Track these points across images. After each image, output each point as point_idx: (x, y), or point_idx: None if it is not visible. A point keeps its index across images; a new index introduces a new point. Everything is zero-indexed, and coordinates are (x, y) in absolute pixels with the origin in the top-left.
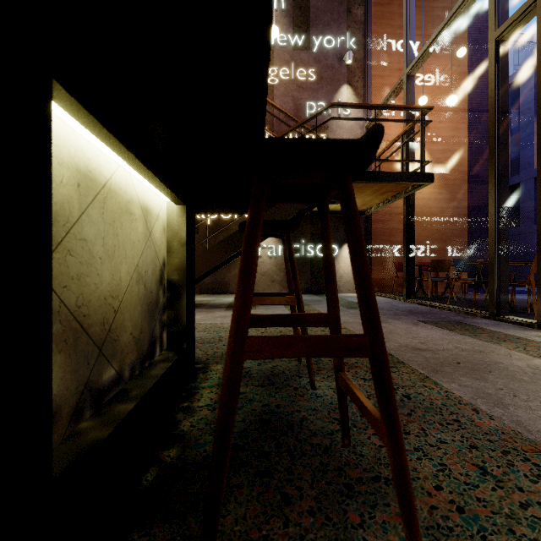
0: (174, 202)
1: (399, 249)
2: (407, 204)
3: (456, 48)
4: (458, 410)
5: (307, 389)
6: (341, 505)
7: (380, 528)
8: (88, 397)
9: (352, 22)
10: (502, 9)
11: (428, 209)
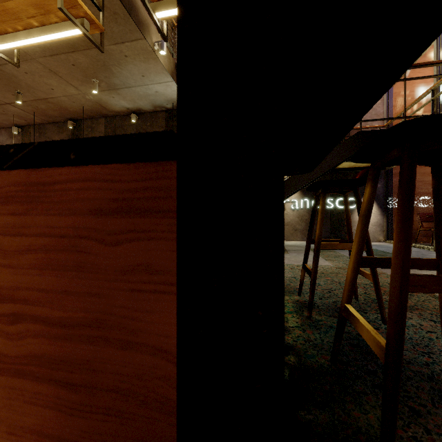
0: None
1: (423, 200)
2: None
3: None
4: None
5: (378, 323)
6: None
7: None
8: None
9: None
10: None
11: None
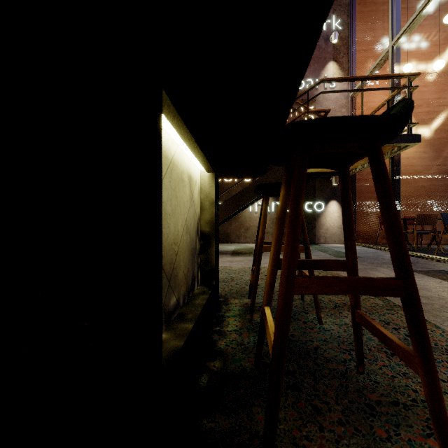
0: (207, 171)
1: None
2: (392, 164)
3: (442, 15)
4: None
5: (314, 323)
6: (366, 421)
7: (407, 444)
8: (164, 316)
9: (337, 6)
10: None
11: (412, 167)
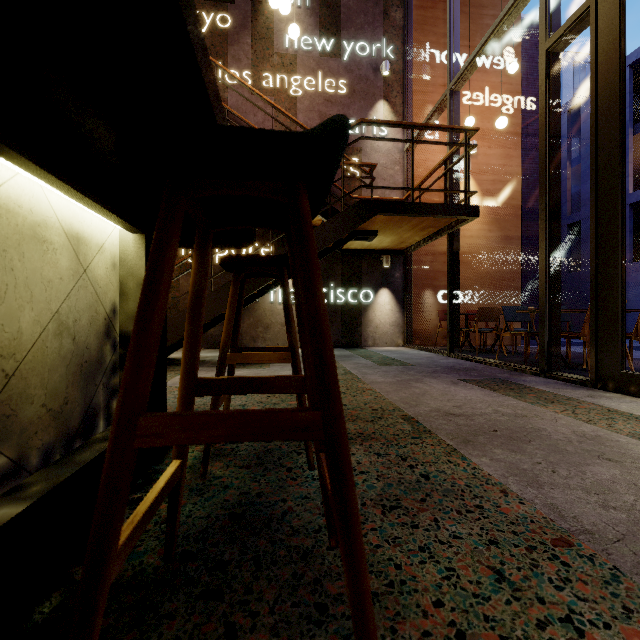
0: (127, 229)
1: (444, 295)
2: (450, 243)
3: (508, 63)
4: (484, 492)
5: (303, 469)
6: (303, 638)
7: None
8: None
9: (389, 26)
10: (554, 16)
11: (476, 248)
